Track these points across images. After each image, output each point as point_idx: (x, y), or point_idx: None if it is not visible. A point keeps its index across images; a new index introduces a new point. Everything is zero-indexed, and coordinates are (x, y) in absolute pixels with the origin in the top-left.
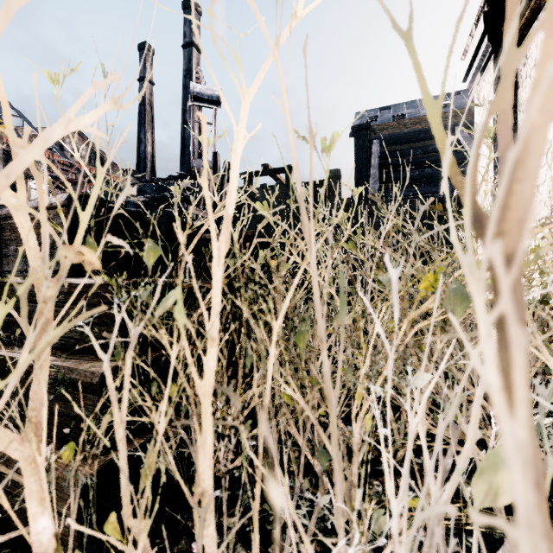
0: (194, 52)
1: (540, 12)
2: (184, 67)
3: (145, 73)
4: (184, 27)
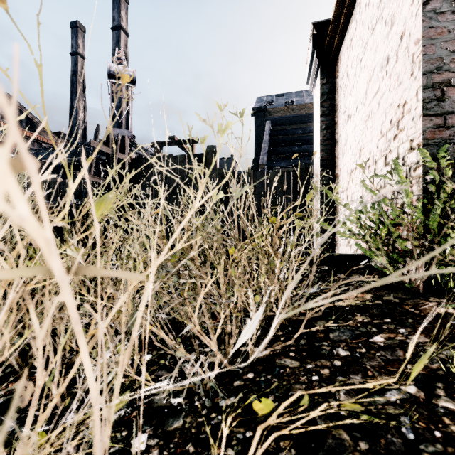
0: (122, 34)
1: (344, 40)
2: (113, 47)
3: (77, 48)
4: (113, 12)
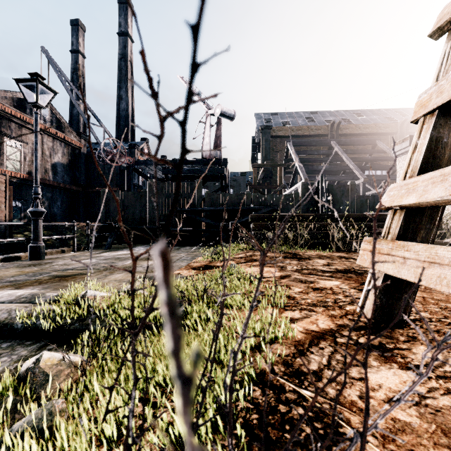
0: (129, 41)
1: None
2: (119, 51)
3: (78, 46)
4: (119, 18)
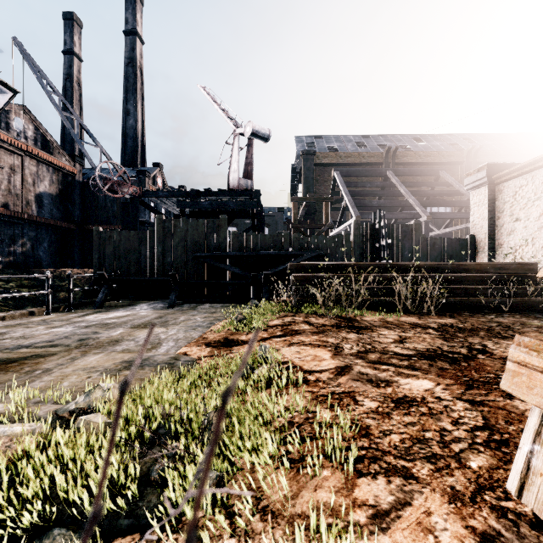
0: (138, 42)
1: (509, 180)
2: (126, 55)
3: (73, 46)
4: (126, 12)
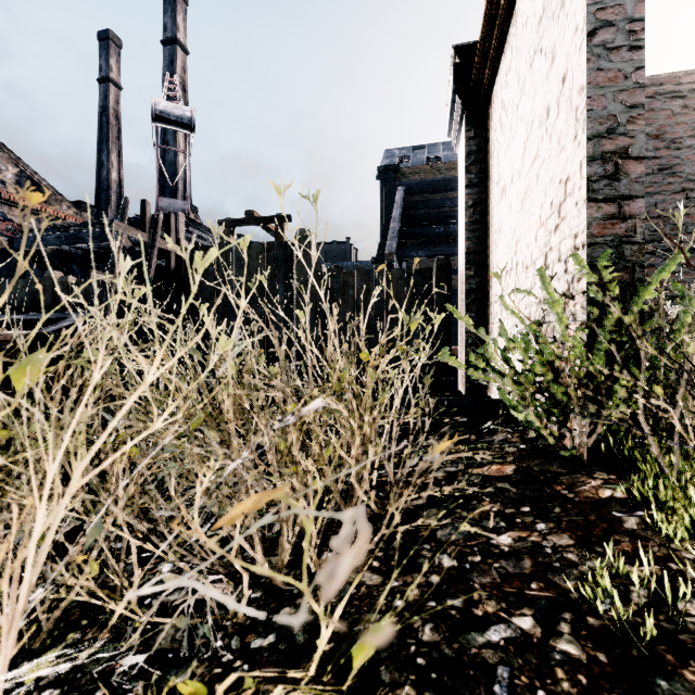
0: (179, 52)
1: (497, 74)
2: (164, 71)
3: (108, 72)
4: (164, 17)
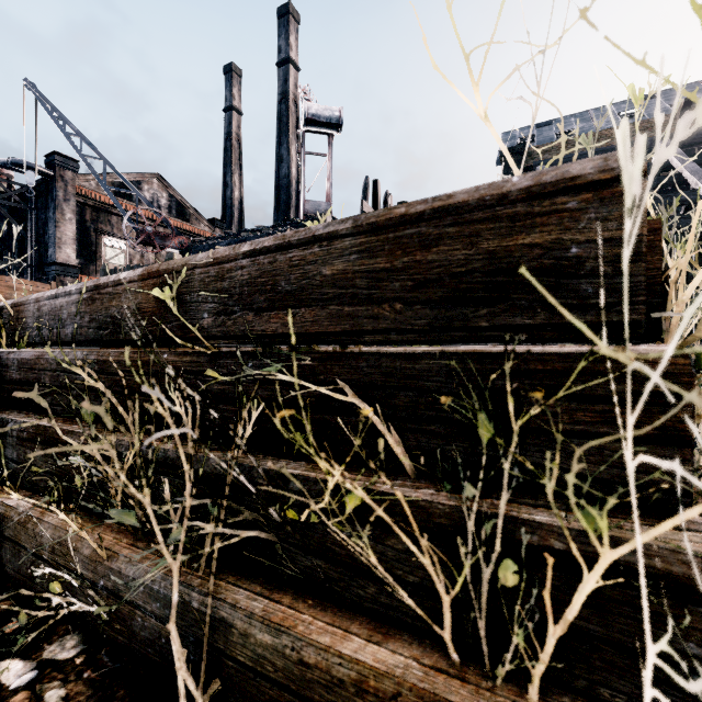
0: (291, 70)
1: None
2: (279, 90)
3: (232, 101)
4: (279, 40)
